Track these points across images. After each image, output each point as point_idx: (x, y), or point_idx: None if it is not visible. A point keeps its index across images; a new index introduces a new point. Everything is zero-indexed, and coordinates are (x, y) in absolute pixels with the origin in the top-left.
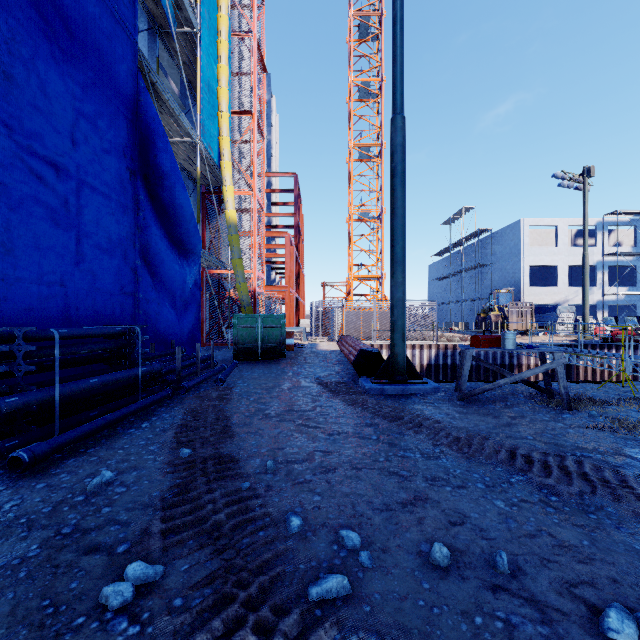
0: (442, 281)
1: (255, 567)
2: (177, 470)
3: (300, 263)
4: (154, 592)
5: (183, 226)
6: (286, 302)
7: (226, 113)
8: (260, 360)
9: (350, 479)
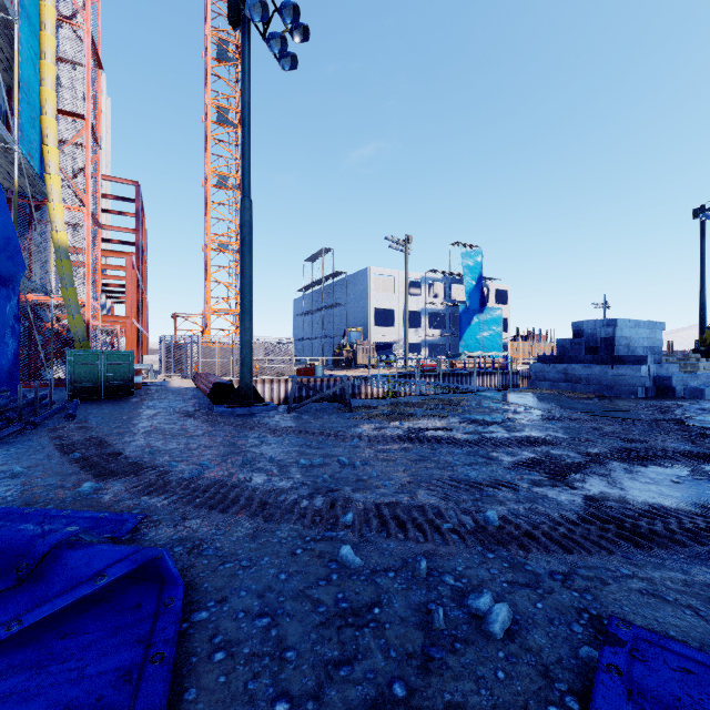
0: (306, 317)
1: (156, 477)
2: (77, 462)
3: (143, 288)
4: (104, 489)
5: (5, 252)
6: (127, 335)
7: (53, 119)
8: (104, 399)
9: (205, 451)
